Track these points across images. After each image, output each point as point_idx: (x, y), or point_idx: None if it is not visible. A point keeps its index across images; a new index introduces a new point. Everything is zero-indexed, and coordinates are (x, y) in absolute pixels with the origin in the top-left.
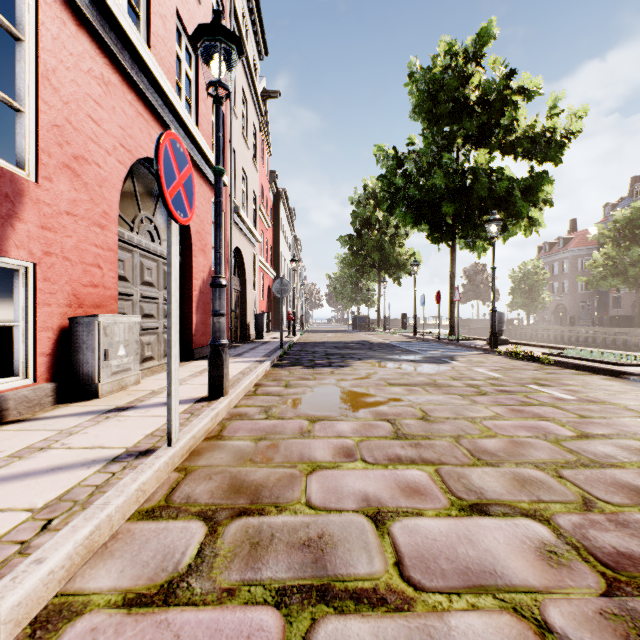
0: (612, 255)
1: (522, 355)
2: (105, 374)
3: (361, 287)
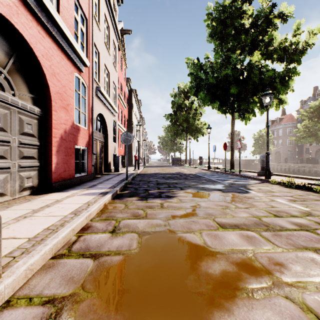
0: (308, 126)
1: (296, 185)
2: None
3: (176, 142)
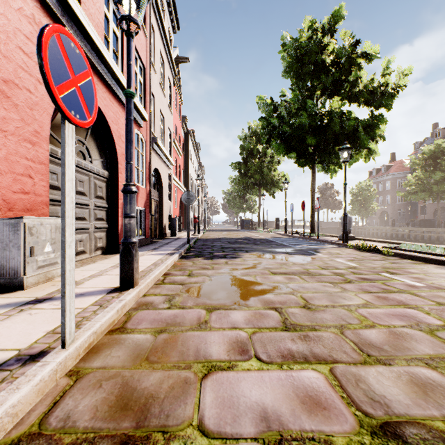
0: (421, 177)
1: (368, 248)
2: (30, 268)
3: (246, 199)
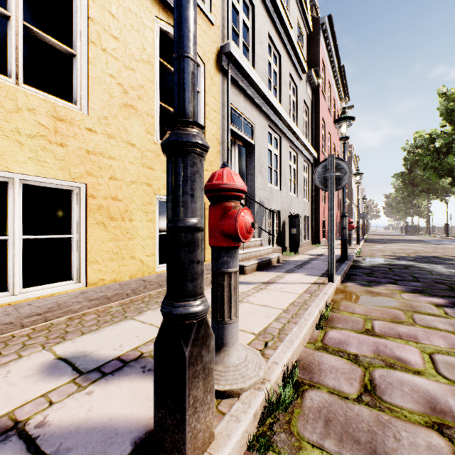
0: None
1: None
2: None
3: (414, 203)
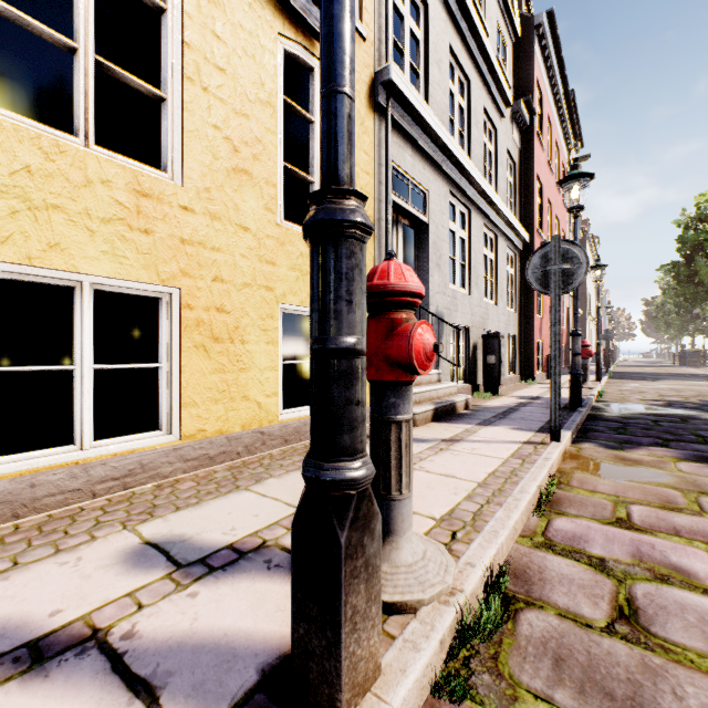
0: None
1: None
2: None
3: (696, 314)
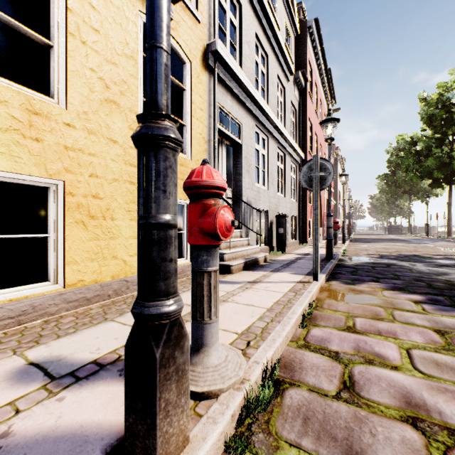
0: None
1: None
2: (320, 238)
3: (397, 204)
